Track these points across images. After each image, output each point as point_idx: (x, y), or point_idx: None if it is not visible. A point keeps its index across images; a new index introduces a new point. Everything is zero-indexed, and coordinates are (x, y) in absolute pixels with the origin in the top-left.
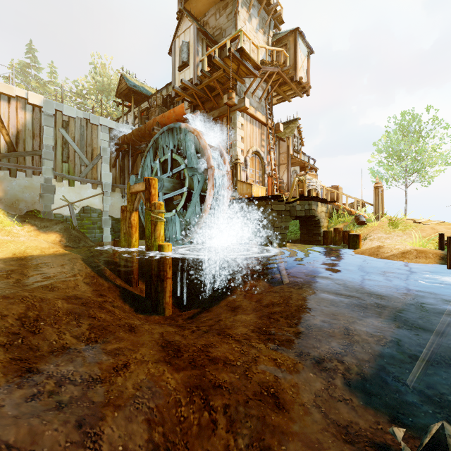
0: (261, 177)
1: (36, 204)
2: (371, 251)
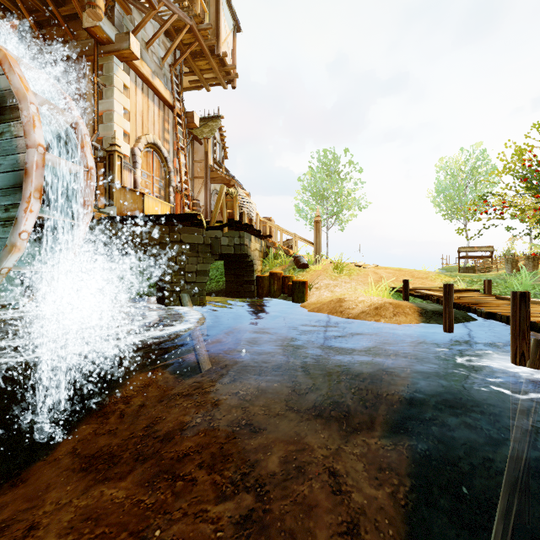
0: (163, 191)
1: None
2: (330, 306)
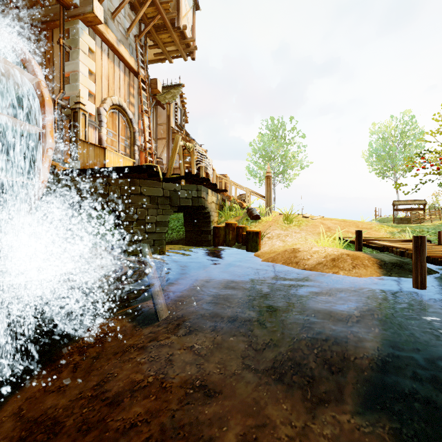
0: (128, 149)
1: None
2: (284, 256)
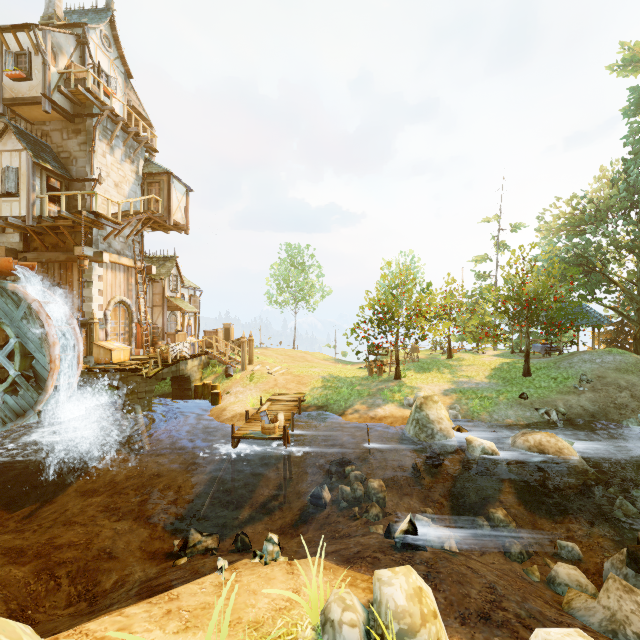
0: (127, 327)
1: None
2: (218, 413)
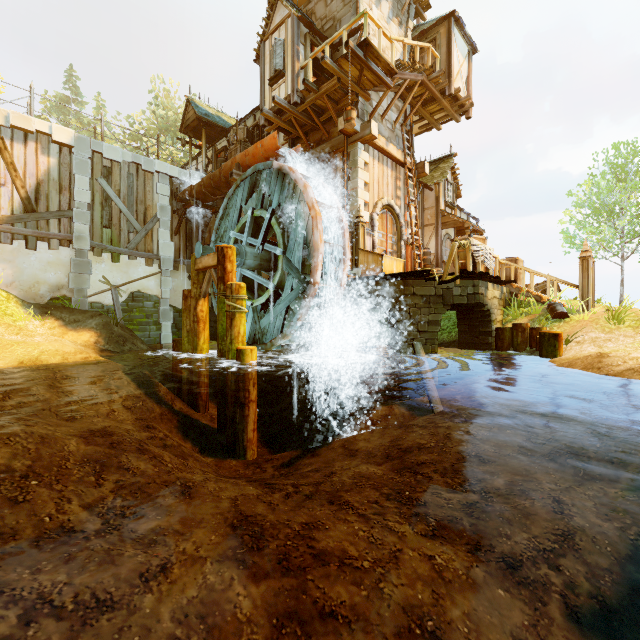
0: (395, 246)
1: (65, 289)
2: (585, 361)
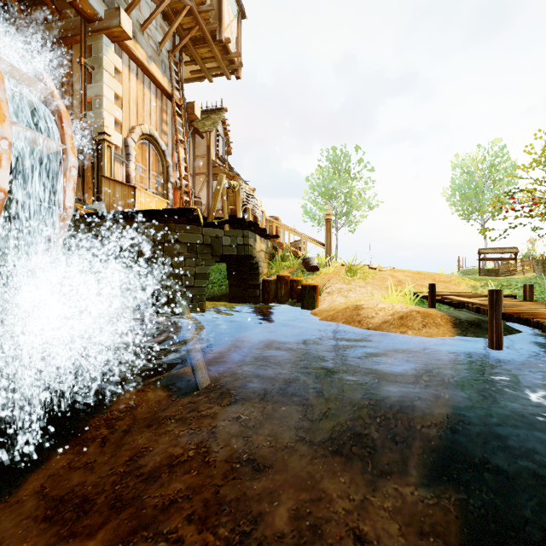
0: (160, 187)
1: None
2: (346, 314)
